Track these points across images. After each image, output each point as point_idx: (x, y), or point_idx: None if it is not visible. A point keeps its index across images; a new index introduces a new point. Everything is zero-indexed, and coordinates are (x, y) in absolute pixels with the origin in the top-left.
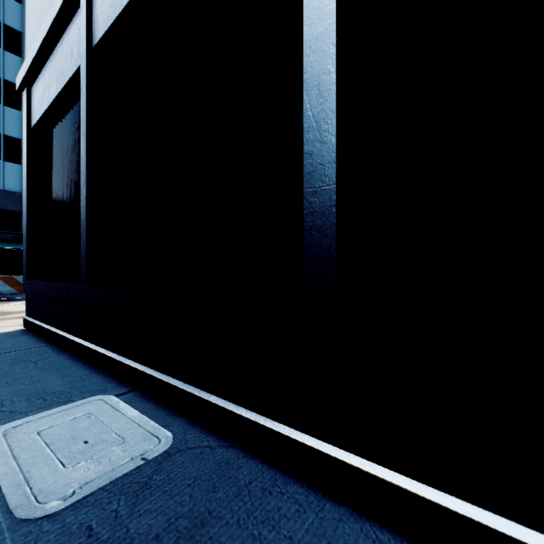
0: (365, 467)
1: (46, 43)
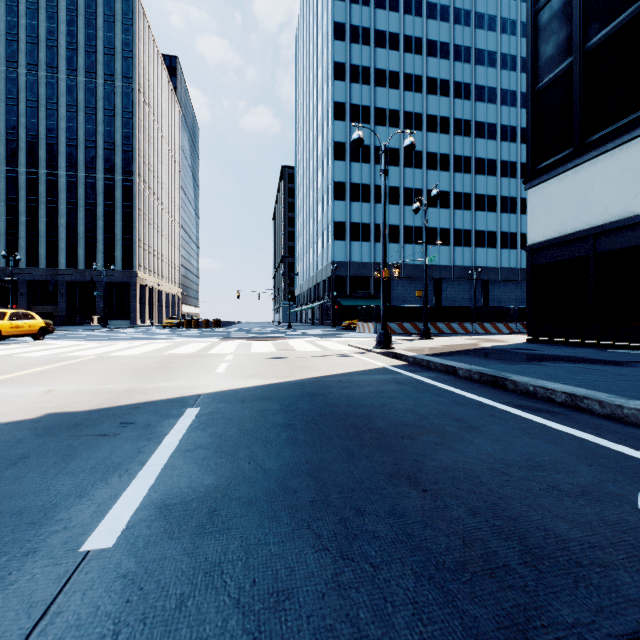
0: None
1: (557, 243)
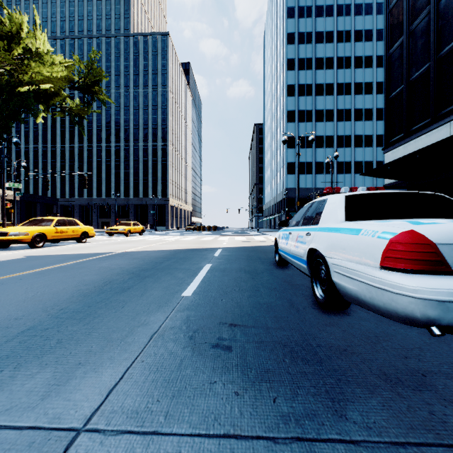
0: None
1: (397, 184)
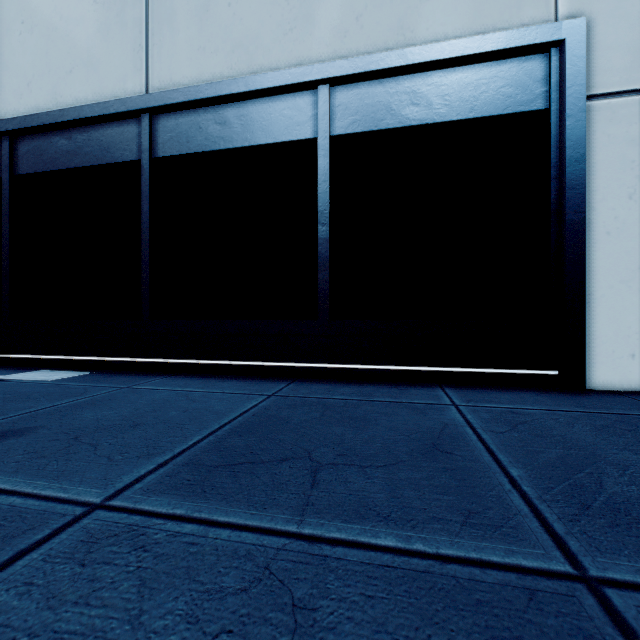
0: (157, 360)
1: None
